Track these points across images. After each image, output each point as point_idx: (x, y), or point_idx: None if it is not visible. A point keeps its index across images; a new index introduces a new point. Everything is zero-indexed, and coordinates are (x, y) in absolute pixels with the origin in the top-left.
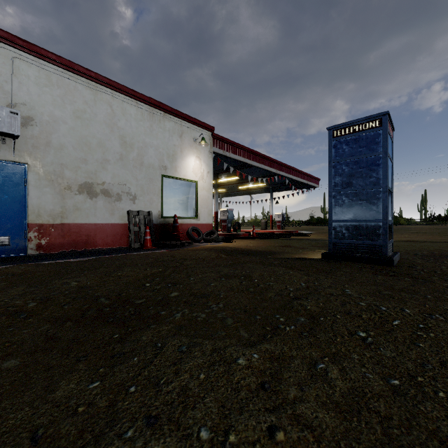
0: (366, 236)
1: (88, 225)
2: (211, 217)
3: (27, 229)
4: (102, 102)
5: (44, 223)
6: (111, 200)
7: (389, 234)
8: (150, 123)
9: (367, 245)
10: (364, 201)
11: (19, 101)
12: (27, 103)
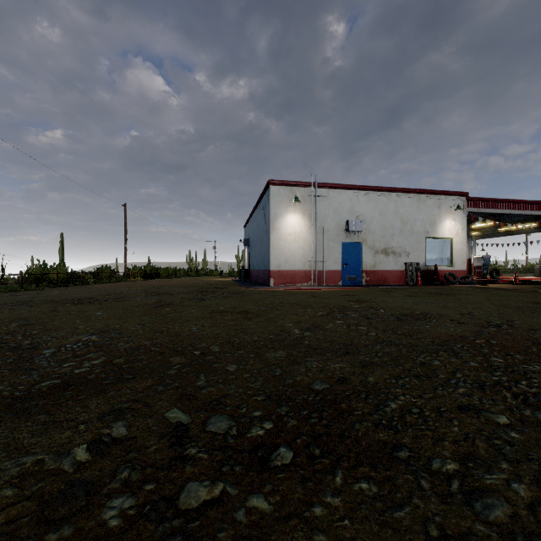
0: None
1: (385, 271)
2: (464, 265)
3: (362, 273)
4: (391, 202)
5: (368, 270)
6: (396, 257)
7: None
8: (418, 205)
9: None
10: None
11: (359, 214)
12: (362, 214)
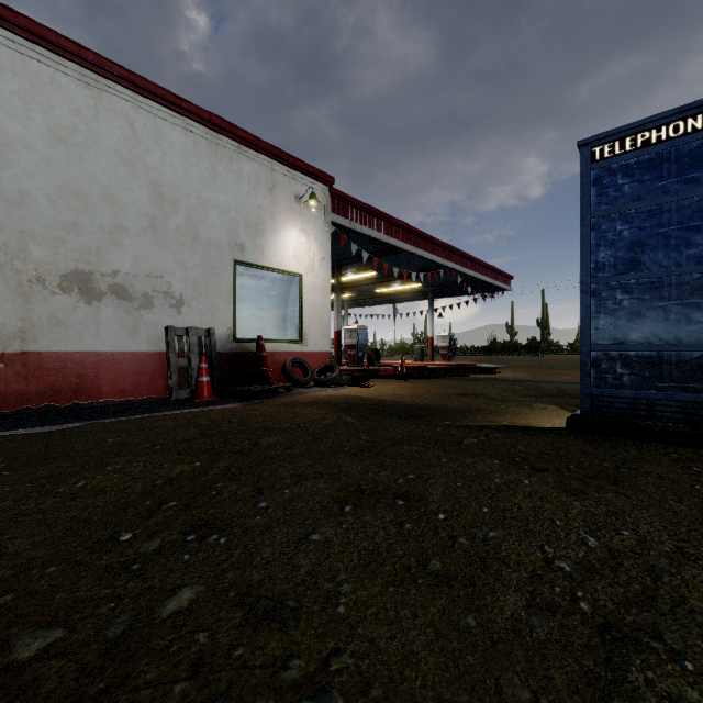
0: (678, 381)
1: (82, 354)
2: (327, 340)
3: None
4: (112, 114)
5: None
6: (132, 306)
7: None
8: (212, 162)
9: (680, 402)
10: (672, 303)
11: None
12: None
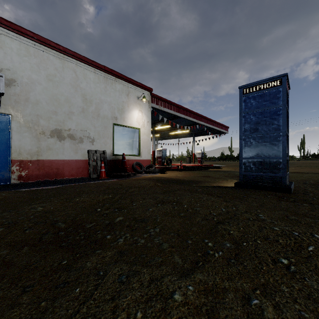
0: (269, 169)
1: (58, 160)
2: (150, 155)
3: (11, 164)
4: (68, 69)
5: (24, 159)
6: (75, 142)
7: (287, 168)
8: (105, 85)
9: (270, 176)
10: (267, 143)
11: (5, 67)
12: (11, 69)
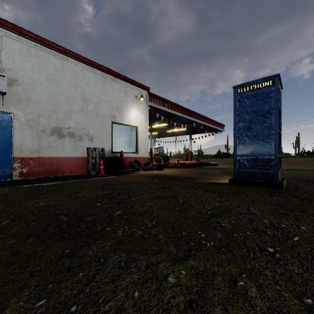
0: (262, 166)
1: (58, 158)
2: (147, 152)
3: (12, 161)
4: (68, 69)
5: (25, 157)
6: (75, 140)
7: (279, 165)
8: (104, 84)
9: (263, 173)
10: (260, 141)
11: (7, 67)
12: (12, 69)
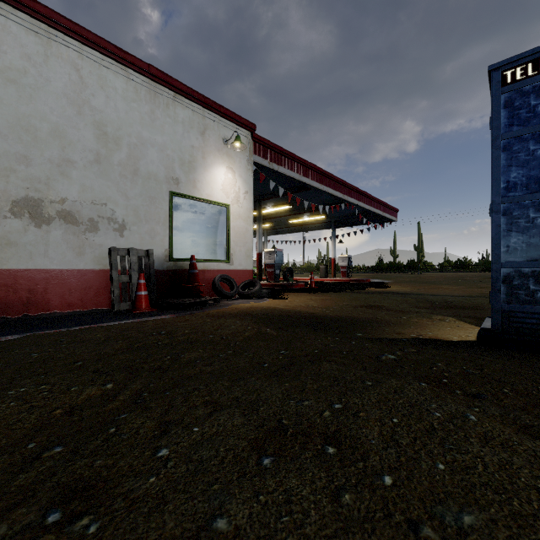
0: None
1: (32, 272)
2: (250, 260)
3: None
4: (60, 61)
5: None
6: (78, 230)
7: None
8: (151, 107)
9: None
10: None
11: None
12: None
